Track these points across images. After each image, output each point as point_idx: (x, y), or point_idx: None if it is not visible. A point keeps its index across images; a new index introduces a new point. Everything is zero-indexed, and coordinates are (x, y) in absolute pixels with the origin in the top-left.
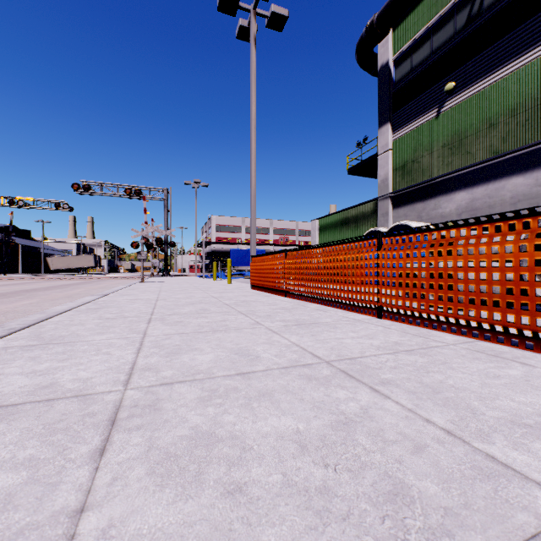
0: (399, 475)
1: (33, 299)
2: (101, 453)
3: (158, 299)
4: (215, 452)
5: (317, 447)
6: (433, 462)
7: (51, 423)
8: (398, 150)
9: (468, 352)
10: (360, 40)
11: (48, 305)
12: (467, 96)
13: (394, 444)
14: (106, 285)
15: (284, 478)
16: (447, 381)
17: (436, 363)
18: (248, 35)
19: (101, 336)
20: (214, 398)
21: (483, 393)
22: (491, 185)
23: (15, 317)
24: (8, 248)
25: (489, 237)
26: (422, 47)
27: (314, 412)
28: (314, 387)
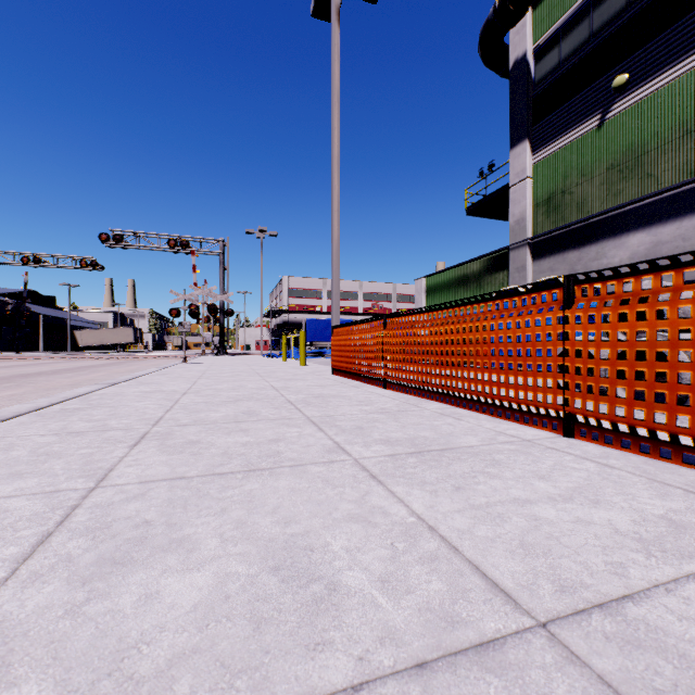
0: None
1: (21, 388)
2: None
3: (187, 392)
4: None
5: None
6: None
7: None
8: (540, 177)
9: None
10: (486, 25)
11: (33, 398)
12: (647, 93)
13: None
14: (138, 367)
15: None
16: None
17: None
18: (328, 10)
19: (5, 487)
20: None
21: None
22: (687, 221)
23: None
24: (22, 319)
25: None
26: (576, 29)
27: None
28: None
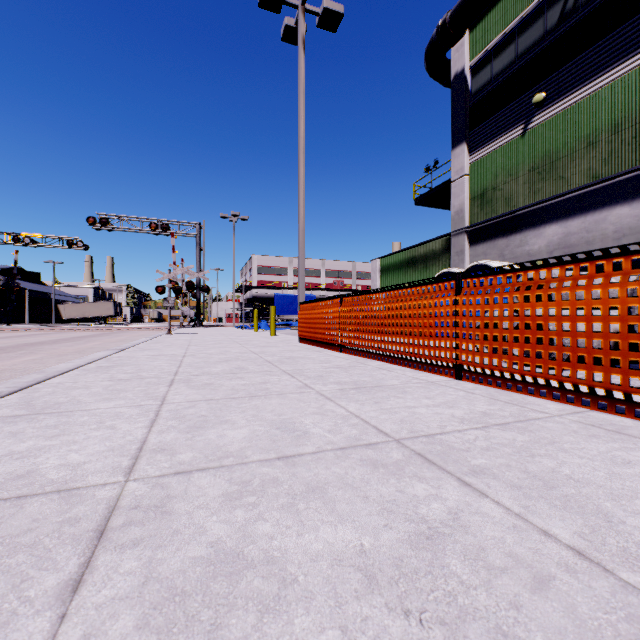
0: (519, 632)
1: (37, 355)
2: (74, 588)
3: (185, 355)
4: (242, 587)
5: (391, 579)
6: (567, 608)
7: (14, 534)
8: (476, 175)
9: (581, 427)
10: (430, 44)
11: (54, 362)
12: (559, 110)
13: (503, 573)
14: (126, 337)
15: (344, 638)
16: (561, 470)
17: (541, 442)
18: (295, 36)
19: (108, 404)
20: (245, 495)
21: (614, 488)
22: (590, 217)
23: (11, 377)
24: (13, 294)
25: (604, 277)
26: (505, 51)
27: (383, 519)
28: (382, 478)
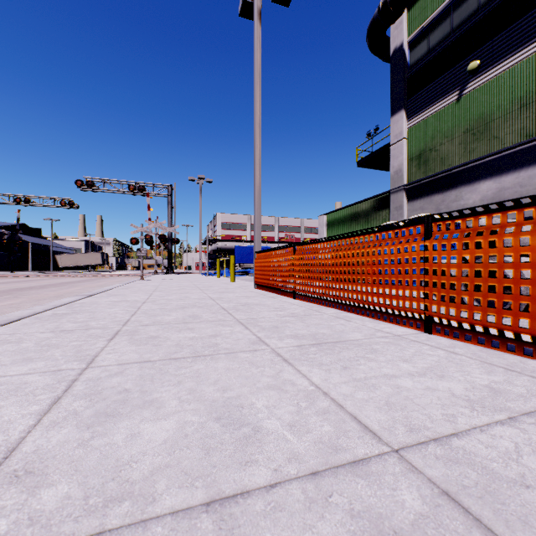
0: None
1: (18, 299)
2: None
3: (146, 301)
4: None
5: None
6: None
7: None
8: (413, 138)
9: None
10: (372, 22)
11: (28, 306)
12: (493, 75)
13: None
14: (106, 283)
15: None
16: None
17: None
18: (251, 11)
19: (22, 367)
20: None
21: None
22: (523, 172)
23: None
24: (15, 246)
25: None
26: (440, 26)
27: None
28: None
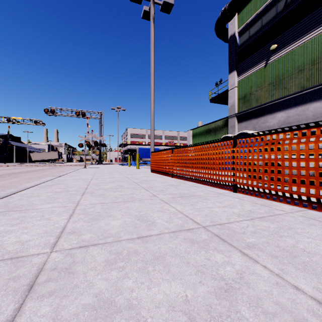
0: None
1: (17, 178)
2: None
3: (92, 179)
4: None
5: (205, 321)
6: None
7: None
8: (241, 87)
9: (304, 219)
10: (217, 20)
11: (25, 182)
12: (284, 53)
13: (275, 317)
14: (63, 169)
15: None
16: (298, 245)
17: (284, 228)
18: (149, 16)
19: (48, 205)
20: (118, 261)
21: None
22: (300, 108)
23: (2, 190)
24: (7, 148)
25: (316, 137)
26: (256, 24)
27: (198, 277)
28: (197, 250)
